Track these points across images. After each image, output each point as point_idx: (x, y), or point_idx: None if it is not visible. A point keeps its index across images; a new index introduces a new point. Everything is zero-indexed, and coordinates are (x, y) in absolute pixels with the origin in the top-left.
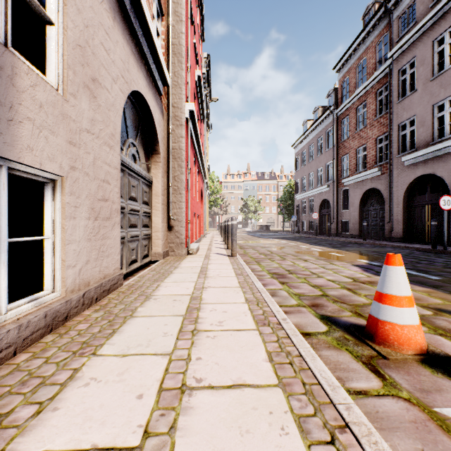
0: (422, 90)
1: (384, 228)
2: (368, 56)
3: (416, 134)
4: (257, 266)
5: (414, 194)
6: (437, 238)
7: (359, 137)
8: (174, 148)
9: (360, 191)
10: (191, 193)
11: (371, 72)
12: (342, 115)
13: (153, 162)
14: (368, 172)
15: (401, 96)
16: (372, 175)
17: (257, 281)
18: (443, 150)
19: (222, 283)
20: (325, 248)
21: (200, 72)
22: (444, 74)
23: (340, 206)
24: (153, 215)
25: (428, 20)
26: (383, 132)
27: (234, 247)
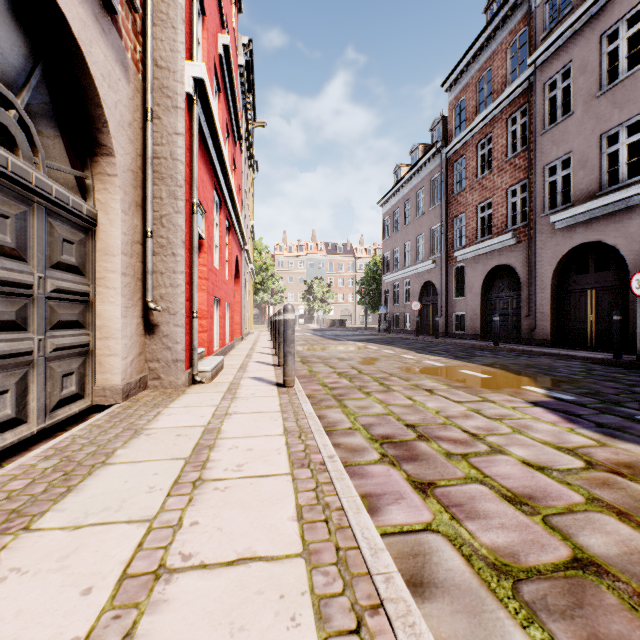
0: (583, 112)
1: (520, 325)
2: (495, 64)
3: (572, 180)
4: (340, 414)
5: (563, 274)
6: (607, 341)
7: (480, 187)
8: (160, 156)
9: (483, 269)
10: (206, 259)
11: (499, 88)
12: (454, 156)
13: (99, 174)
14: (495, 240)
15: (548, 123)
16: (502, 245)
17: (358, 507)
18: (618, 204)
19: (241, 527)
20: (446, 359)
21: (228, 40)
22: (619, 85)
23: (452, 291)
24: (100, 299)
25: (594, 3)
26: (519, 179)
27: (289, 368)
